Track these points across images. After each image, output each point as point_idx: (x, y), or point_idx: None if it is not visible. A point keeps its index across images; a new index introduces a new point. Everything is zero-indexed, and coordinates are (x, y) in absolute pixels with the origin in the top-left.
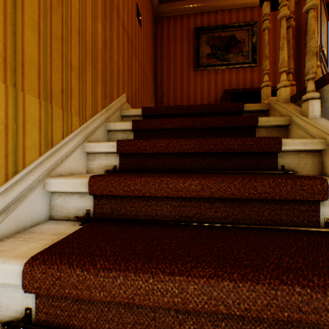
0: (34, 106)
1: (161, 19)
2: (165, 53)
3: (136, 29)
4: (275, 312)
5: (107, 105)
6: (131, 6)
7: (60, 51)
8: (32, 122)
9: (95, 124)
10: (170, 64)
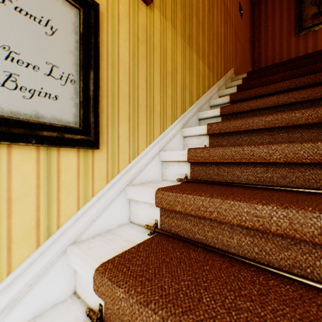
0: (206, 70)
1: (258, 3)
2: (262, 31)
3: (239, 22)
4: (314, 95)
5: (225, 74)
6: (236, 7)
7: (211, 47)
8: (206, 77)
9: (221, 83)
10: (267, 39)
